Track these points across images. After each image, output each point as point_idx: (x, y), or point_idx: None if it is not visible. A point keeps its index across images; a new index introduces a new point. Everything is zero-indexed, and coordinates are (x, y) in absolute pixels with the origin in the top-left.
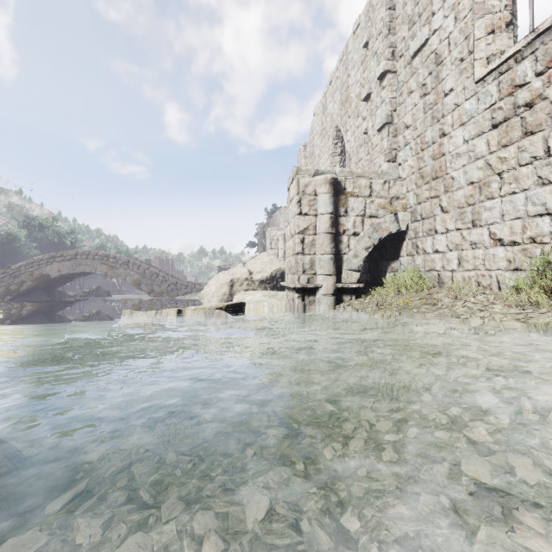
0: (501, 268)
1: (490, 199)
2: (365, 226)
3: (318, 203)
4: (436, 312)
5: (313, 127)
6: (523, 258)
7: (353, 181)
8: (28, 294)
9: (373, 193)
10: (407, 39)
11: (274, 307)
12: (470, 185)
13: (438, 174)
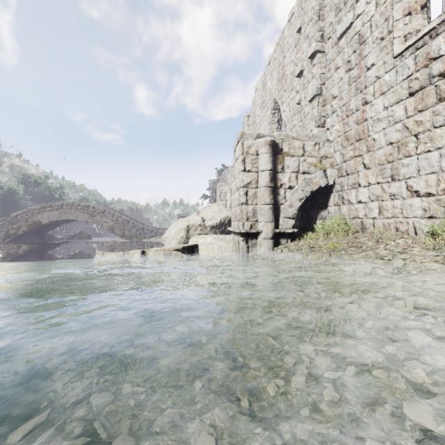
0: (417, 216)
1: (407, 157)
2: (299, 181)
3: (259, 161)
4: (362, 254)
5: (255, 100)
6: (437, 207)
7: (288, 143)
8: (24, 237)
9: (306, 153)
10: (334, 23)
11: (223, 248)
12: (389, 145)
13: (361, 136)
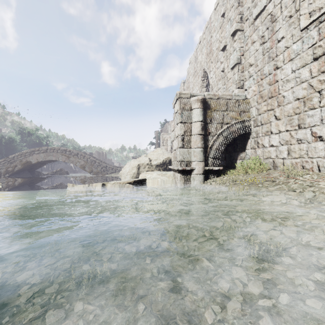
0: (321, 156)
1: (312, 109)
2: (223, 130)
3: (193, 114)
4: (276, 187)
5: (189, 71)
6: None
7: (215, 100)
8: (19, 173)
9: (229, 108)
10: (251, 8)
11: (165, 182)
12: (297, 101)
13: (273, 94)
